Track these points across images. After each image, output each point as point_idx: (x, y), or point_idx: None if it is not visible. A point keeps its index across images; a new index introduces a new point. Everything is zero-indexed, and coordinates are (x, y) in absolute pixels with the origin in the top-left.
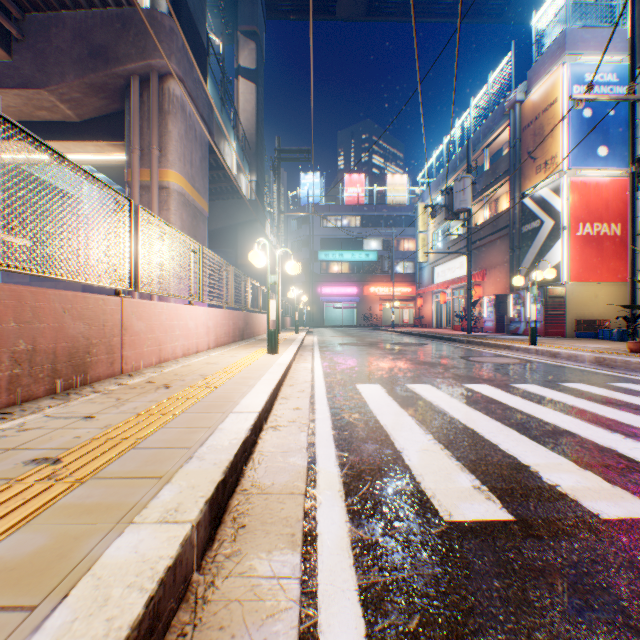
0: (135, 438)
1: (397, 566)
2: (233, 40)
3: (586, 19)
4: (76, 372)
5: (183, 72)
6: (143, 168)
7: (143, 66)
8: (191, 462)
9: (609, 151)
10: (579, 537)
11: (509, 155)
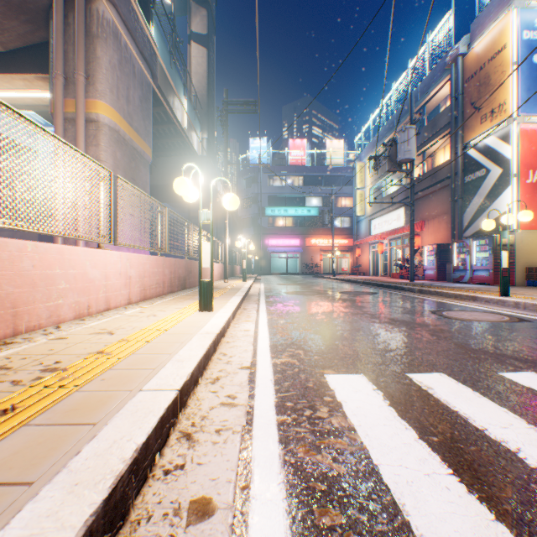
0: None
1: None
2: (187, 11)
3: None
4: None
5: None
6: (68, 98)
7: None
8: None
9: None
10: None
11: (451, 108)
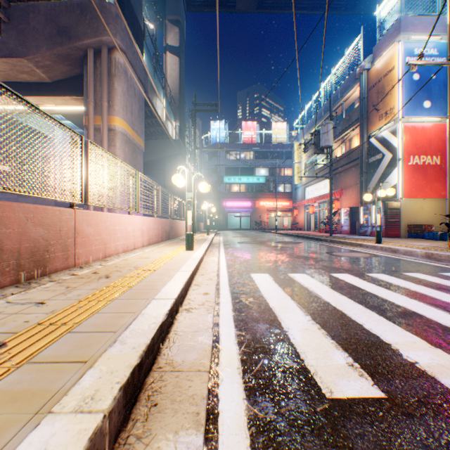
0: (73, 323)
1: (289, 448)
2: (163, 26)
3: (413, 11)
4: (37, 266)
5: (125, 46)
6: (96, 115)
7: (96, 41)
8: (114, 346)
9: (431, 104)
10: (444, 415)
11: (359, 107)
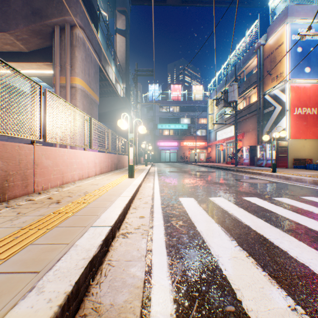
0: None
1: None
2: (114, 15)
3: None
4: None
5: (84, 24)
6: (62, 76)
7: (61, 20)
8: (27, 298)
9: (311, 70)
10: None
11: (257, 73)
